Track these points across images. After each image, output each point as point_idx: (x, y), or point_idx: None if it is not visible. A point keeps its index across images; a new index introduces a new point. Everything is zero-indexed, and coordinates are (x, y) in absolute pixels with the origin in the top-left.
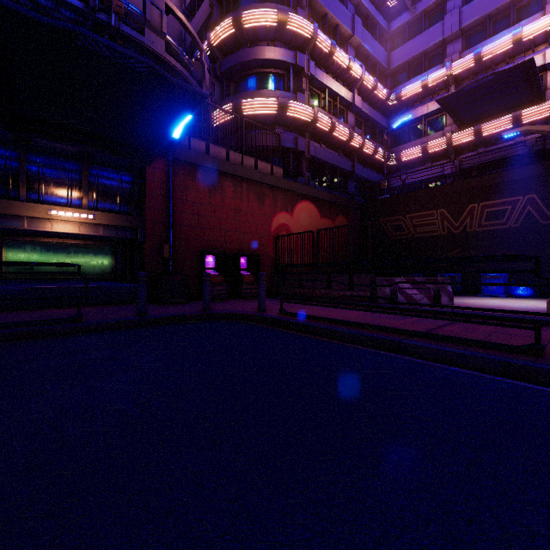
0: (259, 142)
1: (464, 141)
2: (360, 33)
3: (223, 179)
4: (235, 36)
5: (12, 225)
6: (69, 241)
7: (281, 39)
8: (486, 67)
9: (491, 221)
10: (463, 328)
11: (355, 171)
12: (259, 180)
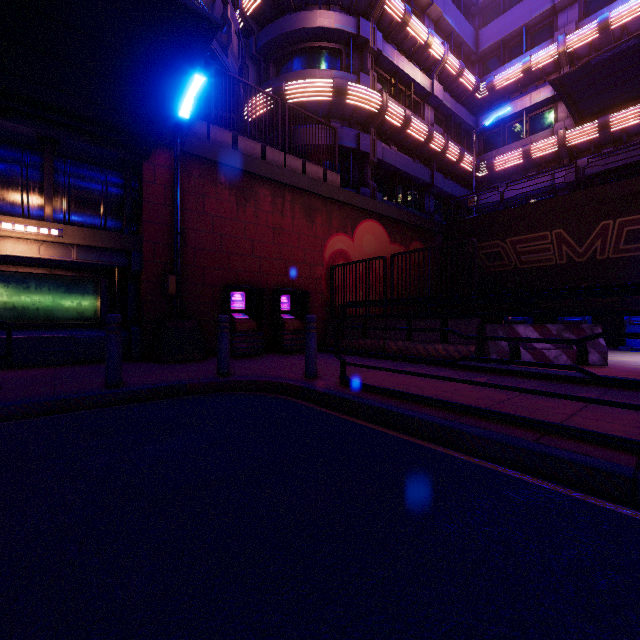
0: (307, 140)
1: (583, 140)
2: (441, 0)
3: (258, 185)
4: None
5: None
6: (25, 270)
7: (337, 1)
8: (615, 39)
9: (635, 243)
10: None
11: (435, 182)
12: (307, 189)
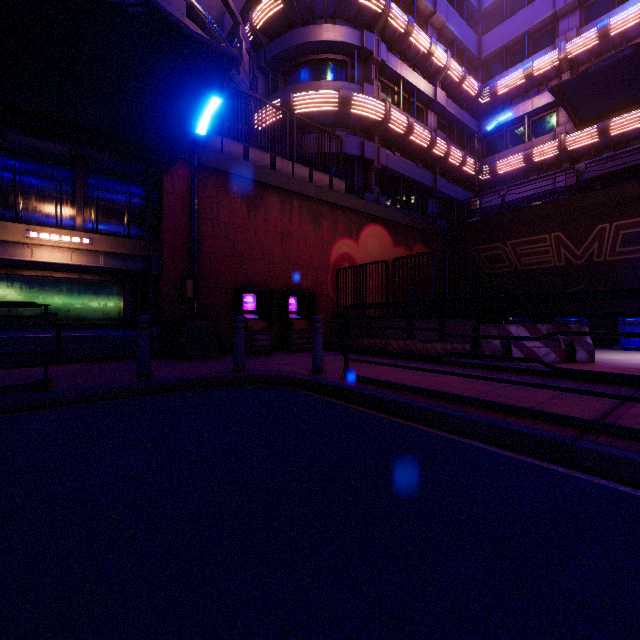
0: (314, 148)
1: (583, 144)
2: (444, 9)
3: (267, 193)
4: (284, 14)
5: None
6: (59, 275)
7: (343, 14)
8: (615, 45)
9: (630, 246)
10: None
11: (437, 187)
12: (314, 196)
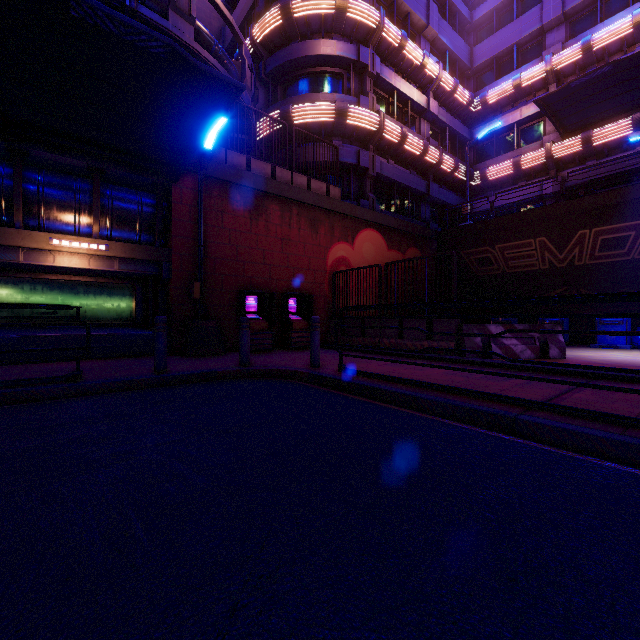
0: (312, 157)
1: (568, 152)
2: (436, 22)
3: (268, 201)
4: (284, 28)
5: (4, 258)
6: (77, 279)
7: (339, 30)
8: (597, 59)
9: (608, 251)
10: (599, 396)
11: (430, 192)
12: (312, 203)
